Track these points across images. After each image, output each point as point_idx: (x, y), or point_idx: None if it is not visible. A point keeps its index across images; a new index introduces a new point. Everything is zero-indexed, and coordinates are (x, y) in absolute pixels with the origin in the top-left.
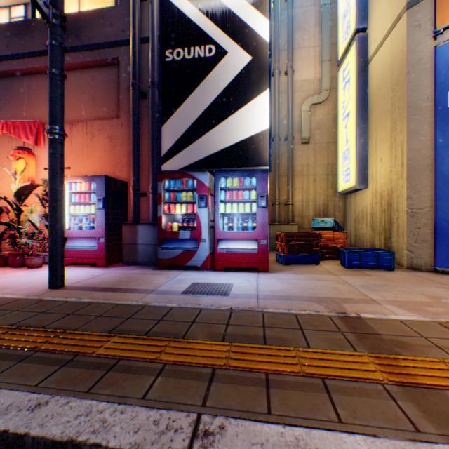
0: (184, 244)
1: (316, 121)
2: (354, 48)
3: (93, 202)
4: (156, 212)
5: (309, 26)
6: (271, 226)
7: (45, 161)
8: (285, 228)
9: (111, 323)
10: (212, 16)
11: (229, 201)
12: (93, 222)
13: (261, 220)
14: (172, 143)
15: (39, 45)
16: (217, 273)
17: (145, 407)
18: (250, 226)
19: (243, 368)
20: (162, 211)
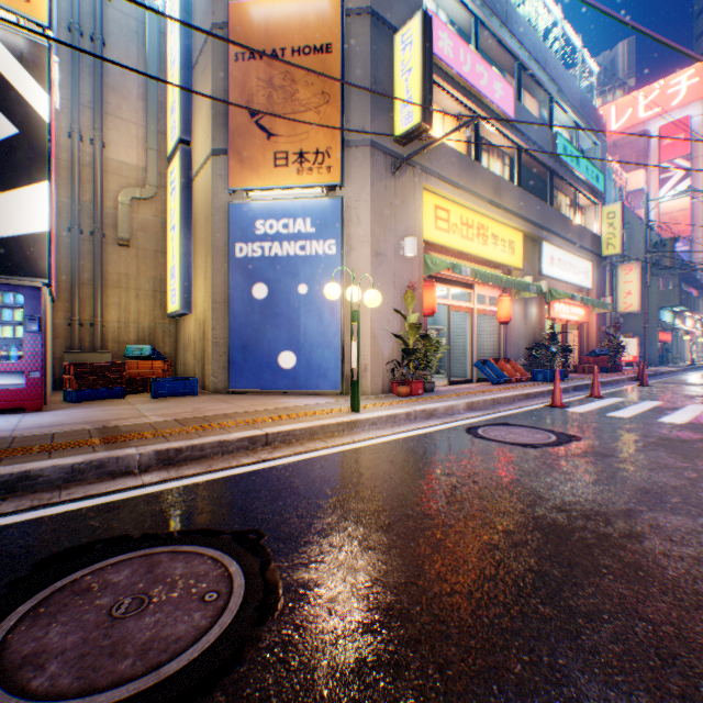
0: None
1: (142, 220)
2: (180, 157)
3: None
4: None
5: (132, 94)
6: (69, 356)
7: None
8: (93, 357)
9: None
10: None
11: None
12: None
13: (33, 348)
14: None
15: None
16: None
17: None
18: (16, 355)
19: None
20: None
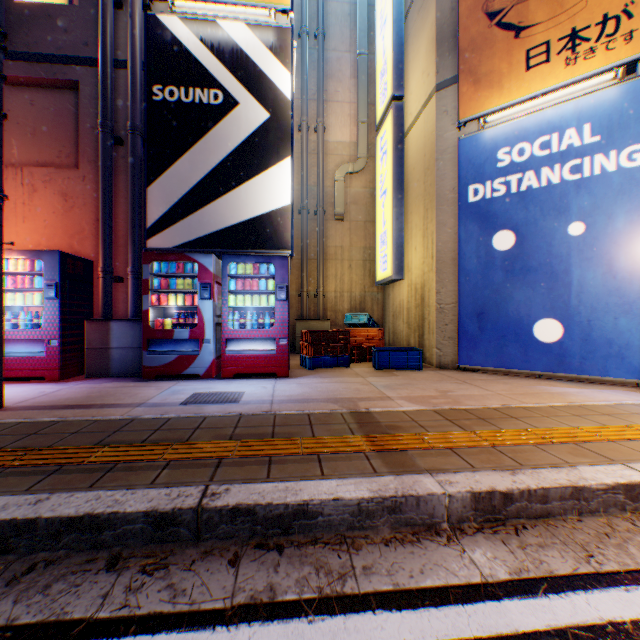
0: (182, 346)
1: (353, 194)
2: (391, 116)
3: (39, 288)
4: (139, 304)
5: (344, 76)
6: (298, 323)
7: None
8: (316, 325)
9: (95, 437)
10: (219, 53)
11: (241, 292)
12: (38, 317)
13: (280, 316)
14: (162, 211)
15: None
16: (226, 381)
17: (156, 488)
18: (268, 322)
19: (250, 455)
20: (149, 303)
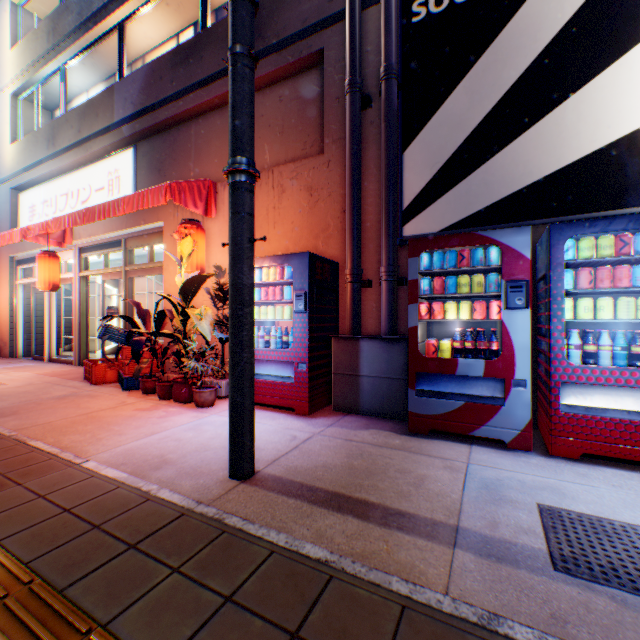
0: (468, 387)
1: None
2: None
3: (287, 300)
4: (393, 317)
5: None
6: None
7: (216, 238)
8: None
9: None
10: None
11: (578, 292)
12: (286, 333)
13: None
14: (424, 180)
15: (209, 68)
16: (566, 467)
17: None
18: None
19: None
20: (417, 316)
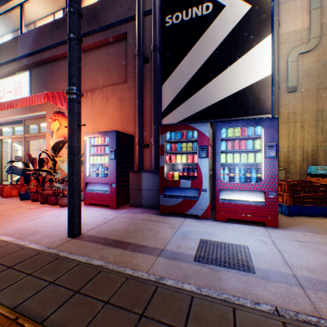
0: (185, 193)
1: (304, 69)
2: None
3: (107, 153)
4: (157, 161)
5: None
6: None
7: None
8: None
9: None
10: None
11: (228, 151)
12: (107, 169)
13: (269, 171)
14: (171, 99)
15: None
16: (220, 224)
17: None
18: (254, 176)
19: None
20: (164, 161)
